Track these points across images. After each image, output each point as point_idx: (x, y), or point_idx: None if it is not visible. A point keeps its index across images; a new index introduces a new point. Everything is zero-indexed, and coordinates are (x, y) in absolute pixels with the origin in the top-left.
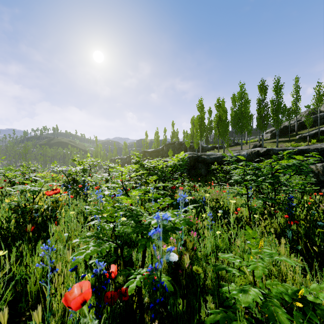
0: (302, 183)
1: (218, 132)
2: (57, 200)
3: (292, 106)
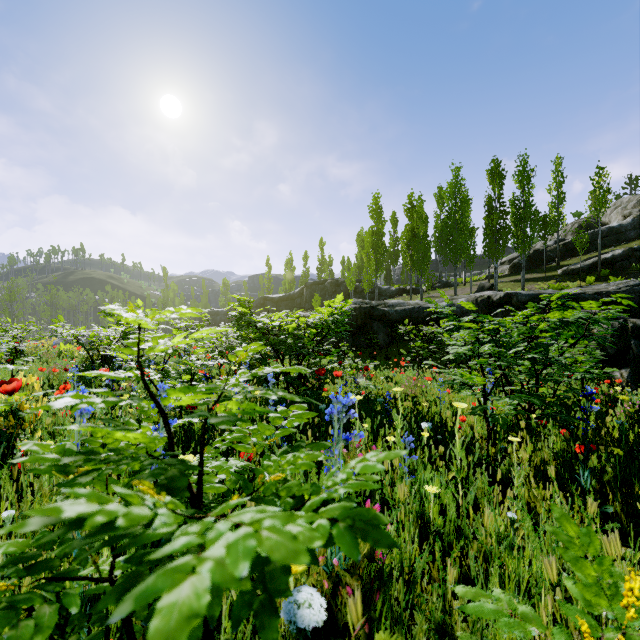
0: (594, 360)
1: (411, 261)
2: (18, 409)
3: (551, 212)
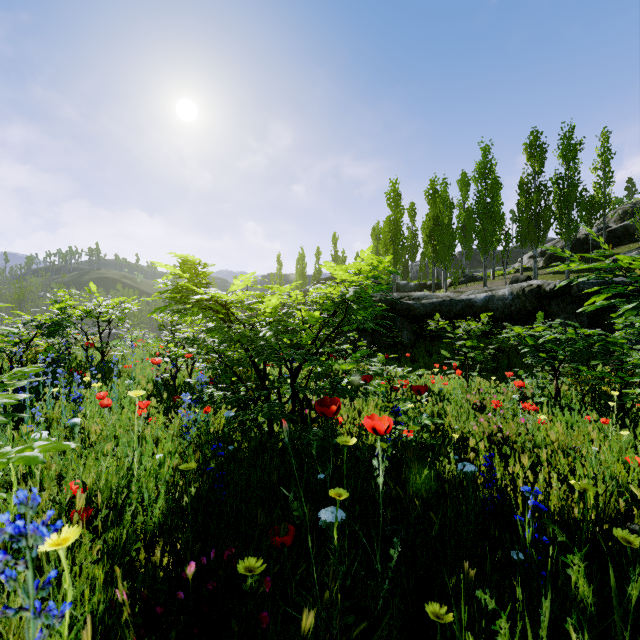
0: None
1: (434, 253)
2: None
3: (596, 194)
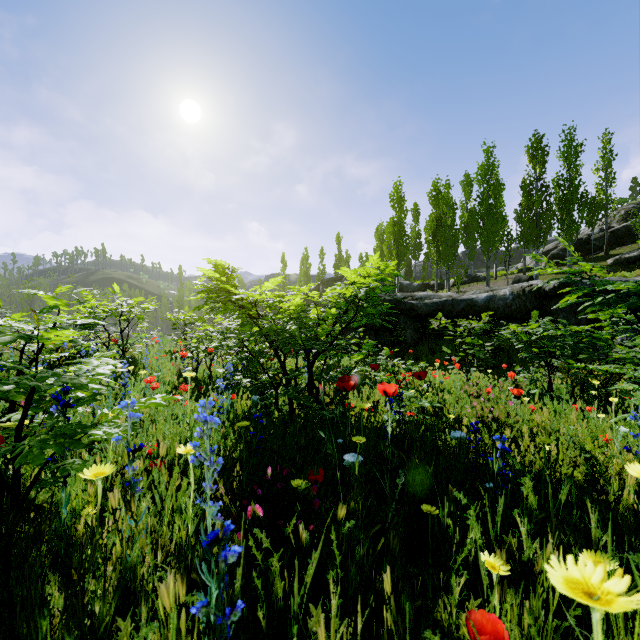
0: None
1: (437, 253)
2: None
3: (598, 195)
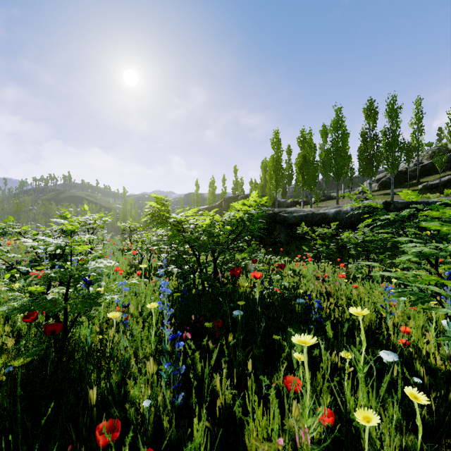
0: None
1: (303, 180)
2: None
3: (412, 141)
